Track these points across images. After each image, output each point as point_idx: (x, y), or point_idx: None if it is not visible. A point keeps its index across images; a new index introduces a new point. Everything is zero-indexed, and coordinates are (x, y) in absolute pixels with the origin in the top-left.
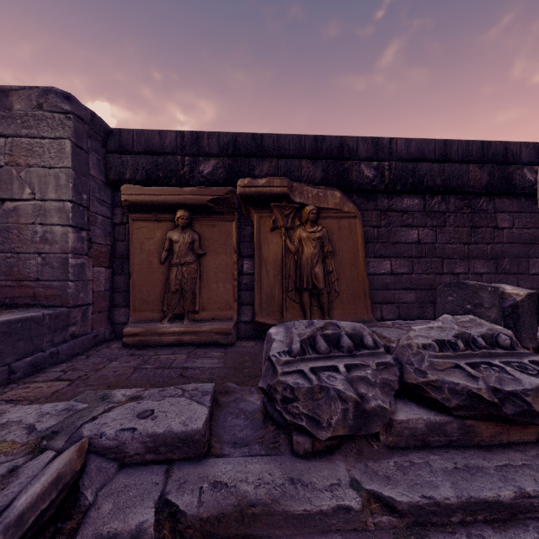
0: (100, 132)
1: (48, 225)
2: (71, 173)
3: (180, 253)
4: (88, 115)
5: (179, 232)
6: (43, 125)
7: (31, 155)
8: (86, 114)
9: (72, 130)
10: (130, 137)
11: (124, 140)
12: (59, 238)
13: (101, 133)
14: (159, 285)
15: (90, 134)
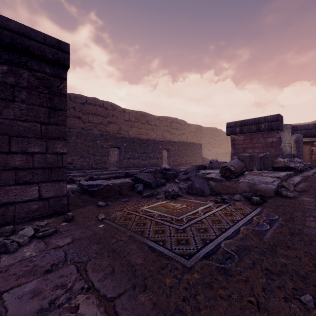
0: (292, 128)
1: (285, 148)
2: (290, 138)
3: (315, 152)
4: (292, 126)
5: (314, 147)
6: (285, 131)
7: (282, 136)
8: (292, 126)
9: (290, 131)
10: (299, 127)
11: (297, 128)
12: (288, 150)
13: (292, 128)
14: (308, 159)
15: (291, 129)
